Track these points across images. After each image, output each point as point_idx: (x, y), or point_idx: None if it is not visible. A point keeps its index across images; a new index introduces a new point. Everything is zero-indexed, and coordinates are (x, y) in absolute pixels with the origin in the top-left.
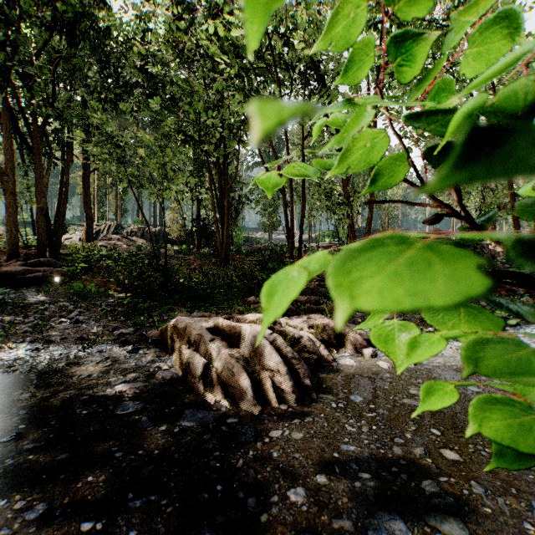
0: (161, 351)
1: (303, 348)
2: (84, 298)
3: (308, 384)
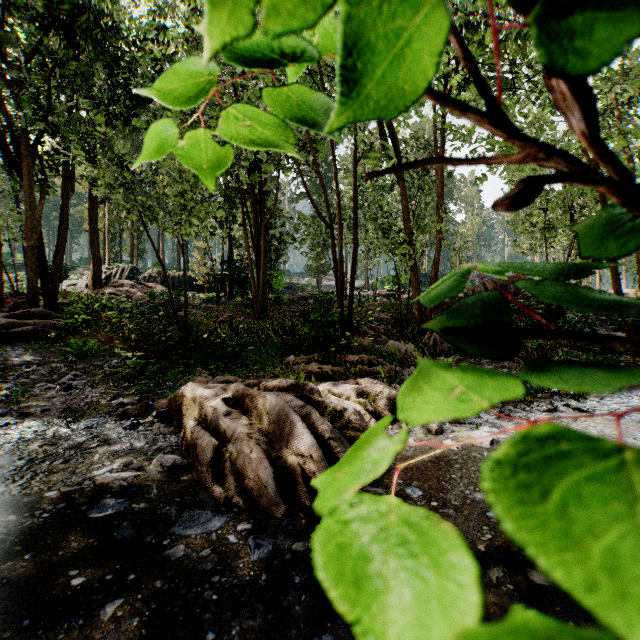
0: (167, 427)
1: (347, 423)
2: (83, 357)
3: None
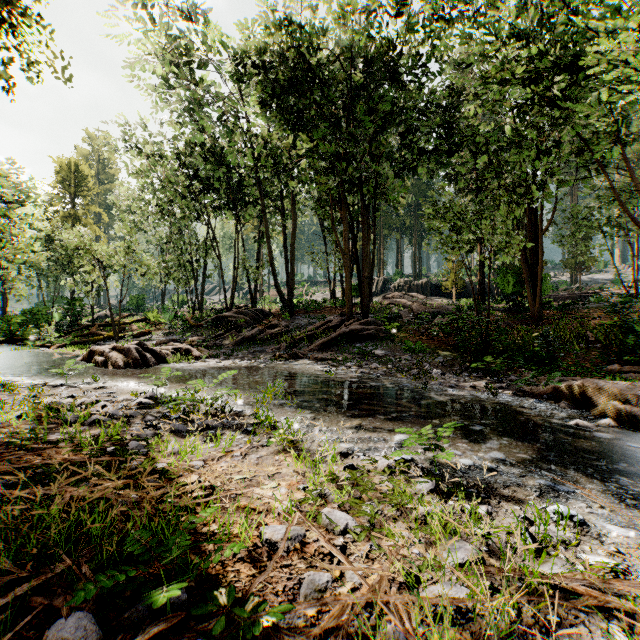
0: (570, 405)
1: None
2: (416, 353)
3: None
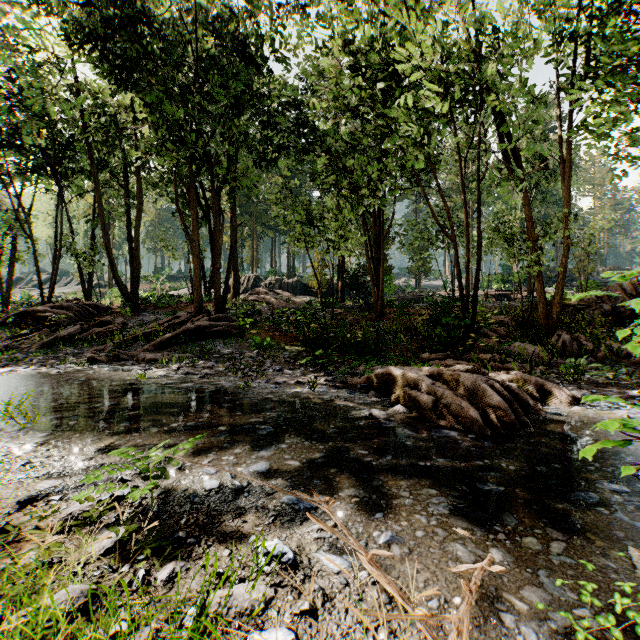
0: (376, 394)
1: (513, 395)
2: (264, 350)
3: (525, 420)
